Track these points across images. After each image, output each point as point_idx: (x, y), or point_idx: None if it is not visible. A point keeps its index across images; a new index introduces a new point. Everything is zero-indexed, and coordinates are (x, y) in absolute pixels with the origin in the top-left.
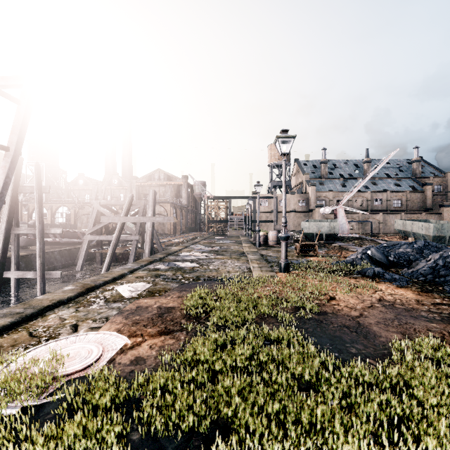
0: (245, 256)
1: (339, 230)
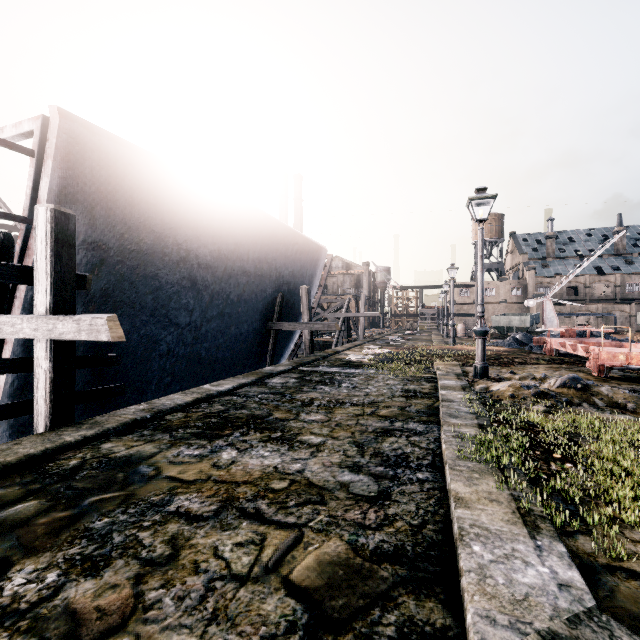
0: (432, 341)
1: (547, 325)
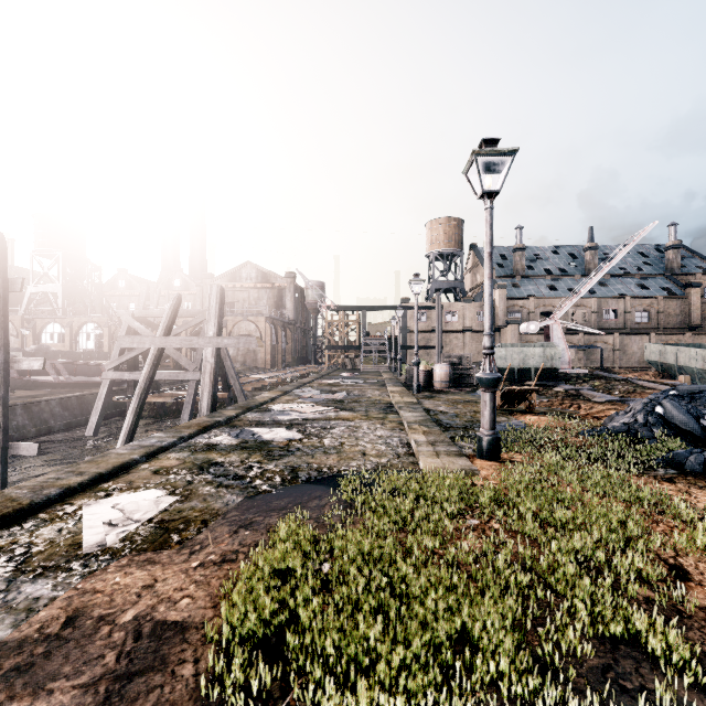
0: (395, 412)
1: None
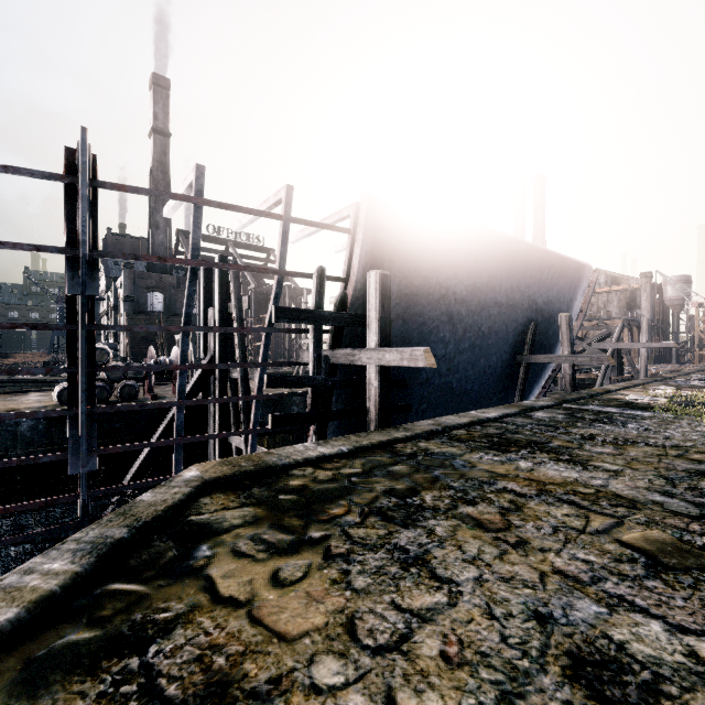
0: None
1: None
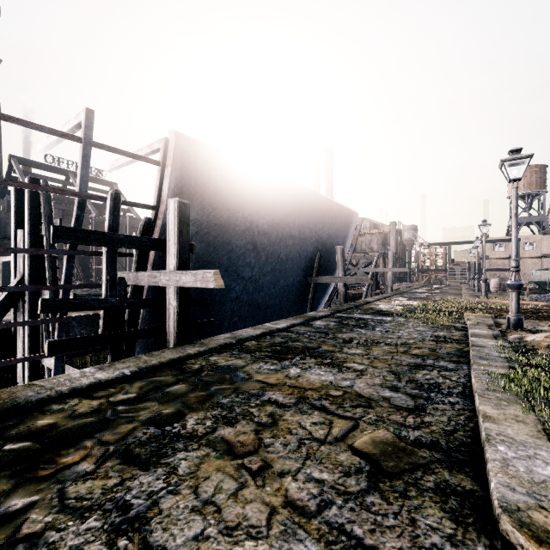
0: (461, 295)
1: None
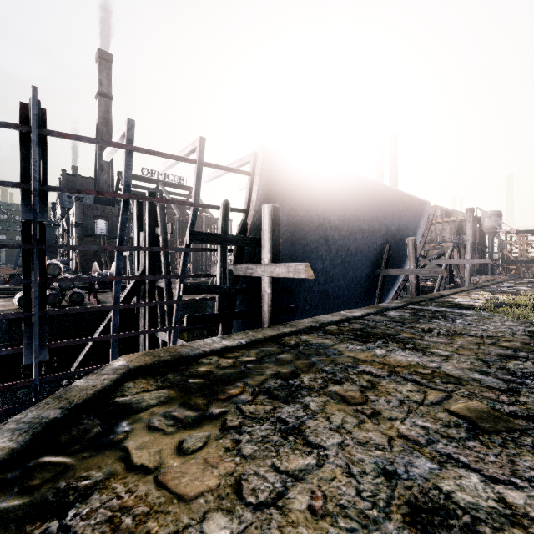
0: None
1: None
